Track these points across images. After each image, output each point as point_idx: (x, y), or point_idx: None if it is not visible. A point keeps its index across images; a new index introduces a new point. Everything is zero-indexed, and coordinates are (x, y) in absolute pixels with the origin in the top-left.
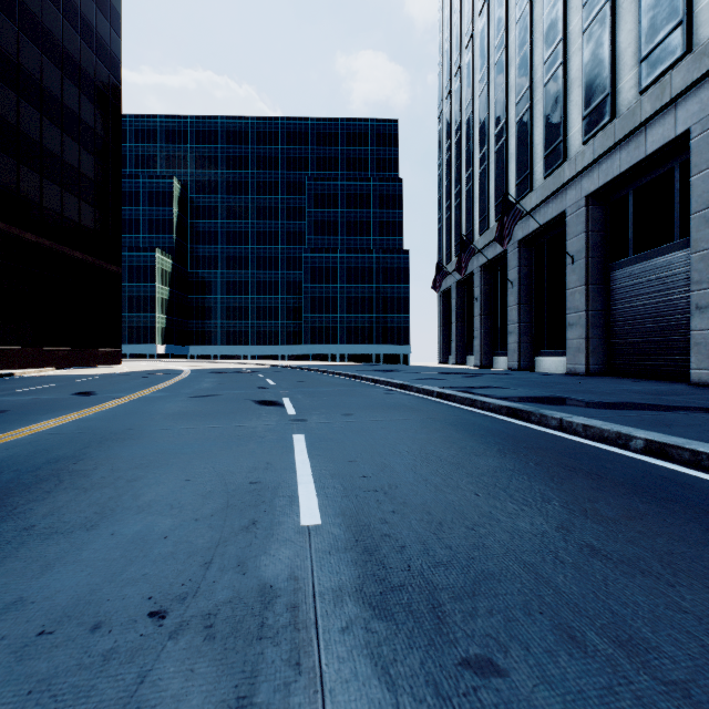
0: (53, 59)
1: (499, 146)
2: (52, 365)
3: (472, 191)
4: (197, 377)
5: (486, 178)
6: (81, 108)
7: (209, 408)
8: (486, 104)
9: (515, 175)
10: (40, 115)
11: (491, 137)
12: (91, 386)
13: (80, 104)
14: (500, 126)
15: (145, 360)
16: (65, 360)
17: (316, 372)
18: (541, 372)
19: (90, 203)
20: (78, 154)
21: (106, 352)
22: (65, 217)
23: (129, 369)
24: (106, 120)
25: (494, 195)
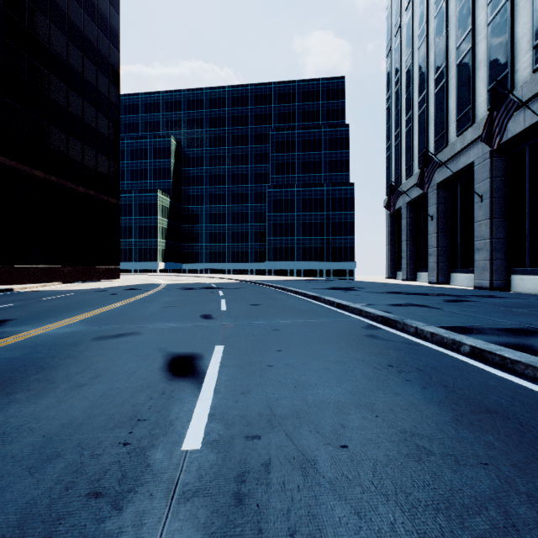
0: (60, 27)
1: (462, 58)
2: (59, 280)
3: (426, 112)
4: (159, 294)
5: (445, 95)
6: (84, 68)
7: (63, 386)
8: (445, 21)
9: (486, 80)
10: (48, 73)
11: (450, 53)
12: (36, 308)
13: (83, 66)
14: (463, 36)
15: (147, 274)
16: (70, 276)
17: (275, 289)
18: (530, 294)
19: (92, 147)
20: (81, 106)
21: (106, 269)
22: (70, 158)
23: (119, 283)
24: (106, 80)
25: (456, 109)
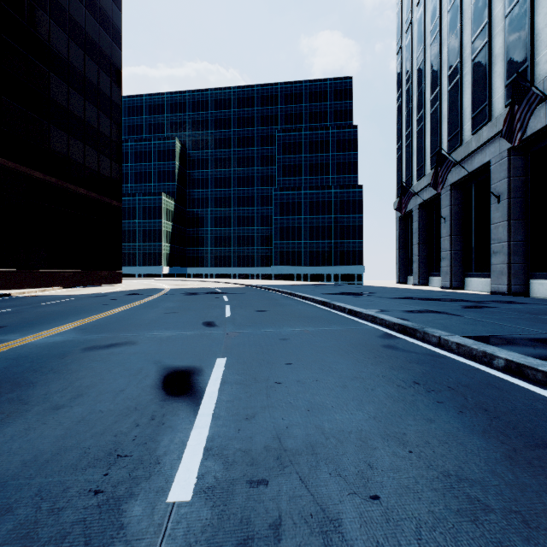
0: (60, 24)
1: (477, 52)
2: (59, 284)
3: (439, 110)
4: (161, 300)
5: (459, 92)
6: (85, 67)
7: (36, 408)
8: (459, 15)
9: (504, 75)
10: (47, 71)
11: (465, 48)
12: (29, 314)
13: (84, 64)
14: (479, 30)
15: (151, 279)
16: (71, 280)
17: (281, 294)
18: None
19: (93, 148)
20: (82, 106)
21: (108, 273)
22: (71, 159)
23: (121, 288)
24: (108, 79)
25: (471, 106)
